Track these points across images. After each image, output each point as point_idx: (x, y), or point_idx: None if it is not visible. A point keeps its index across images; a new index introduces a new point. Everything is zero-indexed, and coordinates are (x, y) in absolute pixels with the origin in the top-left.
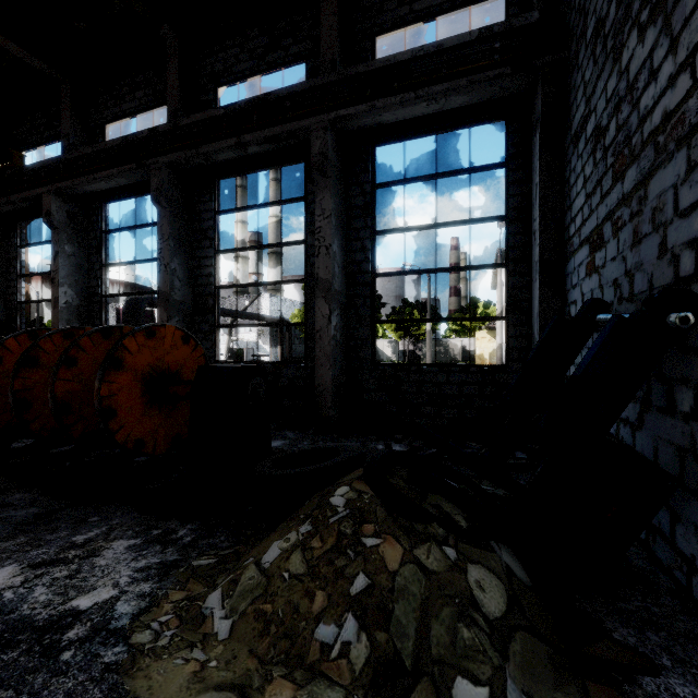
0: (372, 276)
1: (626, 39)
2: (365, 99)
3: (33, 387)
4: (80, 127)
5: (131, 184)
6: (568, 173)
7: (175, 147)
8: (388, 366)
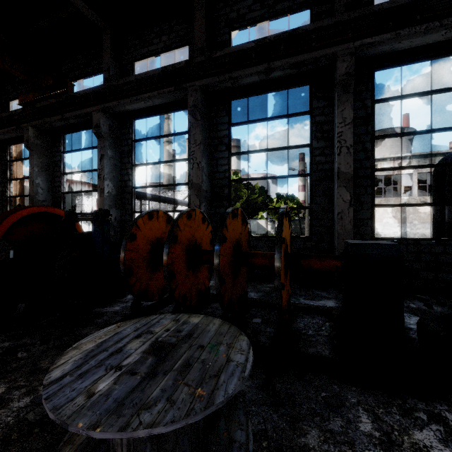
0: (372, 171)
1: None
2: (388, 30)
3: (174, 260)
4: (115, 63)
5: (157, 105)
6: None
7: (208, 74)
8: (388, 240)
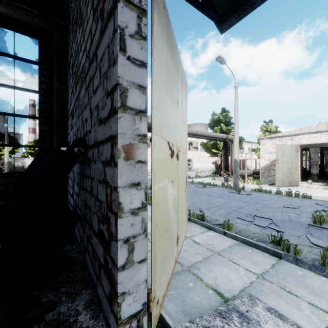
0: None
1: (77, 29)
2: None
3: None
4: None
5: None
6: (68, 81)
7: None
8: None
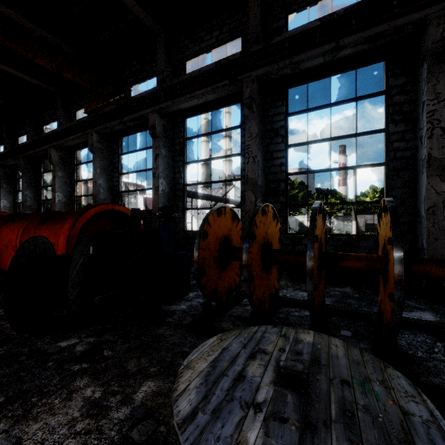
0: None
1: None
2: None
3: (252, 261)
4: (168, 65)
5: (208, 102)
6: None
7: (265, 62)
8: None
